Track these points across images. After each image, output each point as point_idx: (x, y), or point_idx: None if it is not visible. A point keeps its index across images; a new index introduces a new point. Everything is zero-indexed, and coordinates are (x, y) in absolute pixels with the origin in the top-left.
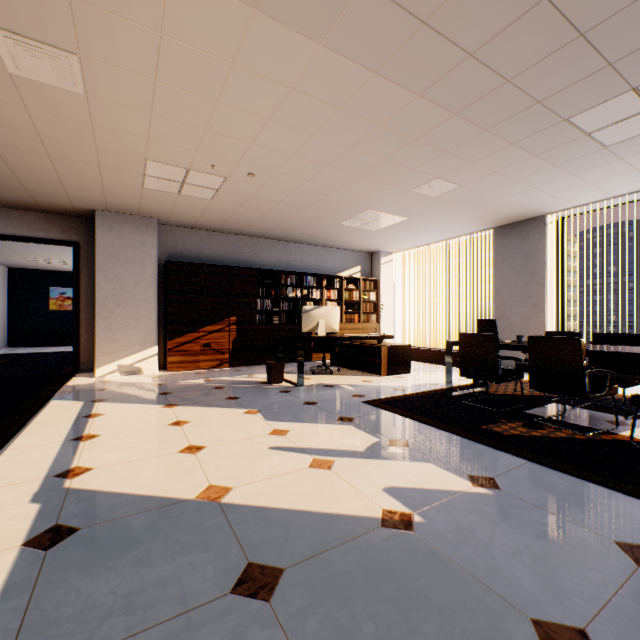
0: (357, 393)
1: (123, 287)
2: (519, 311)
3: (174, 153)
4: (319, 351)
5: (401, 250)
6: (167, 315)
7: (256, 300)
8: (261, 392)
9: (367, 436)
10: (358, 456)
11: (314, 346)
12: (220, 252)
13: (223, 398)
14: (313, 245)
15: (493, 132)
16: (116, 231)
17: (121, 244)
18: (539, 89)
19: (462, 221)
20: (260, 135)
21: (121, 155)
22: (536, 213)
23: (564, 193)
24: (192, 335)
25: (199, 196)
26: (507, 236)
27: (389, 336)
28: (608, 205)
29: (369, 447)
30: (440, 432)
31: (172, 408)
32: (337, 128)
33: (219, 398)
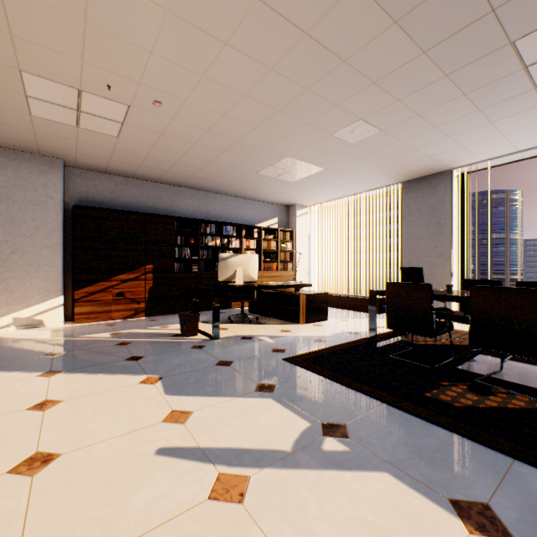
0: (277, 347)
1: (20, 232)
2: (426, 260)
3: (54, 62)
4: (237, 300)
5: (315, 204)
6: (74, 263)
7: (174, 248)
8: (170, 348)
9: (293, 418)
10: (284, 463)
11: (233, 294)
12: (136, 199)
13: (123, 359)
14: (233, 196)
15: (431, 56)
16: (11, 170)
17: (17, 184)
18: None
19: (375, 174)
20: (159, 39)
21: None
22: (443, 167)
23: (476, 145)
24: (103, 284)
25: (103, 131)
26: (415, 190)
27: (307, 284)
28: (509, 161)
29: (298, 441)
30: (381, 405)
31: (50, 377)
32: (255, 34)
33: (118, 359)
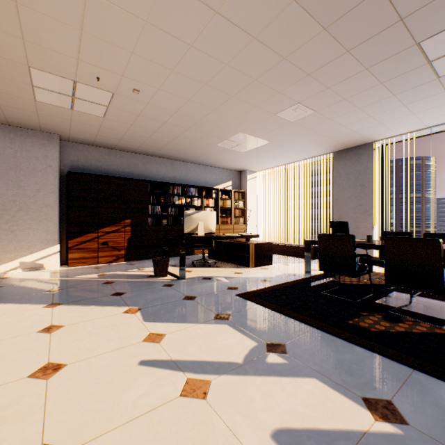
0: (231, 285)
1: (25, 193)
2: (353, 215)
3: (56, 60)
4: (199, 248)
5: (262, 169)
6: (68, 218)
7: (148, 206)
8: (146, 286)
9: (244, 339)
10: (237, 371)
11: (195, 243)
12: (117, 166)
13: (109, 294)
14: (195, 164)
15: (353, 54)
16: (18, 143)
17: (23, 155)
18: (406, 2)
19: (311, 145)
20: (139, 42)
21: (1, 59)
22: (367, 140)
23: (392, 122)
24: (91, 235)
25: (92, 112)
26: (343, 158)
27: (256, 235)
28: (420, 135)
29: (247, 356)
30: (313, 330)
31: (53, 308)
32: (214, 39)
33: (105, 294)
